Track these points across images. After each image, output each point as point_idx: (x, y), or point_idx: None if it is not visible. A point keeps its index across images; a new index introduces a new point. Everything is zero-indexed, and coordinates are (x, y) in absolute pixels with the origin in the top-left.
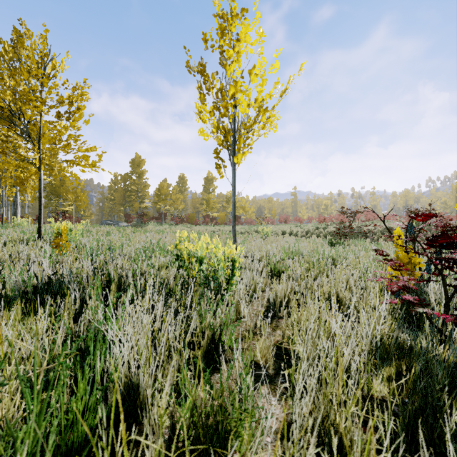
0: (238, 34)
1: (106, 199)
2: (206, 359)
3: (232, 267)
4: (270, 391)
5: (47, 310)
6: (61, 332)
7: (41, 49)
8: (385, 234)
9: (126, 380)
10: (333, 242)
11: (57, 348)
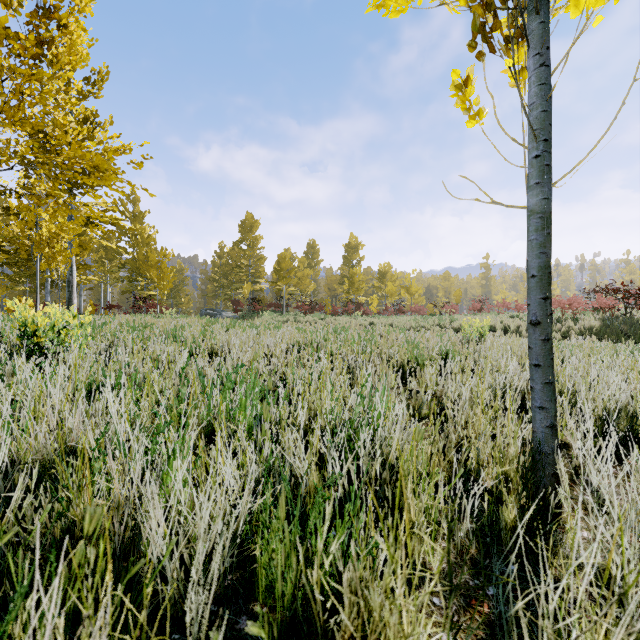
0: None
1: (209, 280)
2: None
3: None
4: None
5: None
6: None
7: None
8: None
9: None
10: None
11: None
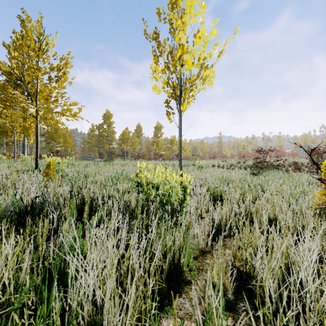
0: (184, 9)
1: (86, 142)
2: (168, 282)
3: (183, 193)
4: (235, 322)
5: (12, 238)
6: (27, 260)
7: (37, 30)
8: (292, 167)
9: (89, 318)
10: (254, 172)
11: (22, 276)
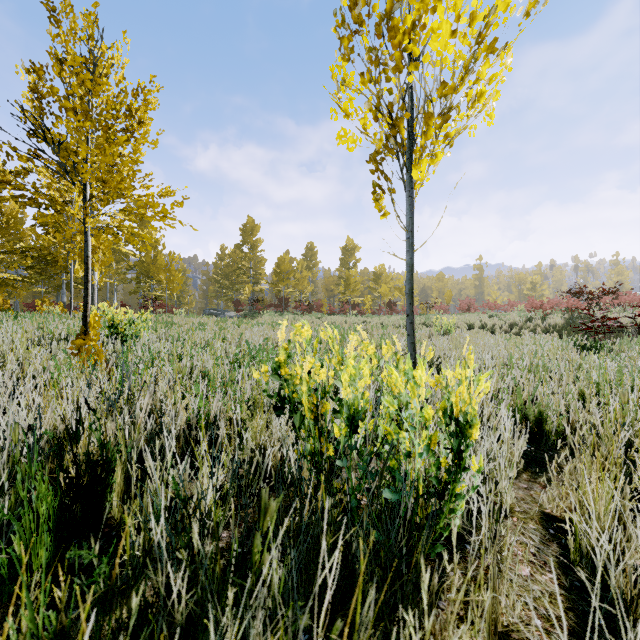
0: None
1: (211, 281)
2: None
3: (457, 444)
4: None
5: None
6: None
7: (84, 29)
8: None
9: None
10: (585, 345)
11: None
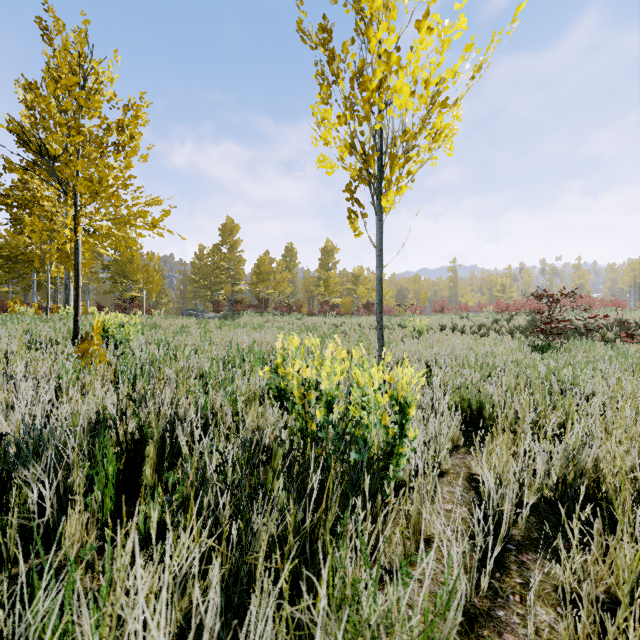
0: None
1: (189, 281)
2: None
3: (400, 419)
4: None
5: None
6: None
7: (76, 48)
8: (614, 331)
9: None
10: (537, 345)
11: None
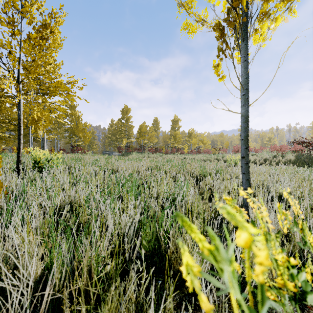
0: None
1: (106, 137)
2: None
3: None
4: None
5: None
6: None
7: None
8: None
9: None
10: None
11: None
